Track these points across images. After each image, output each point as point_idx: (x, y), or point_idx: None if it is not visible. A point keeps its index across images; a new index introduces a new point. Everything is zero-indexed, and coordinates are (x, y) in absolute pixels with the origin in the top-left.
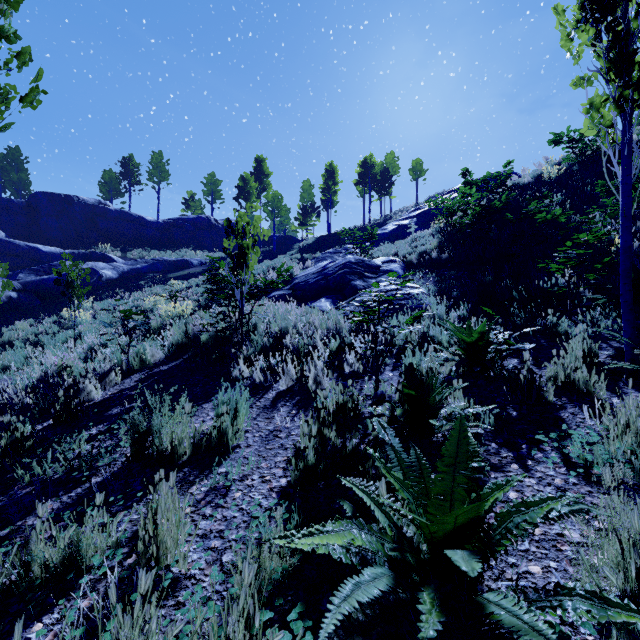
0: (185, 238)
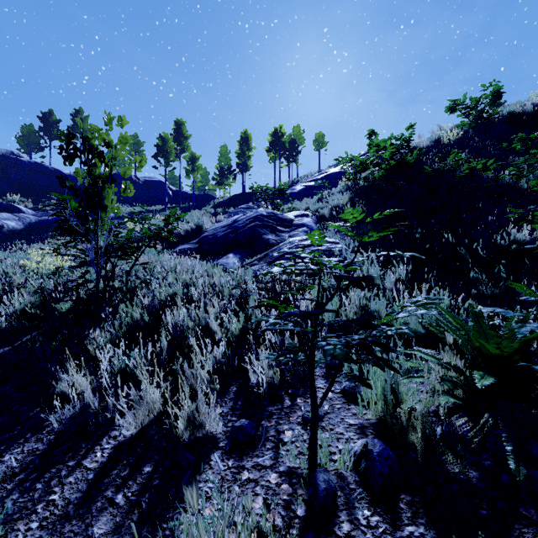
0: None
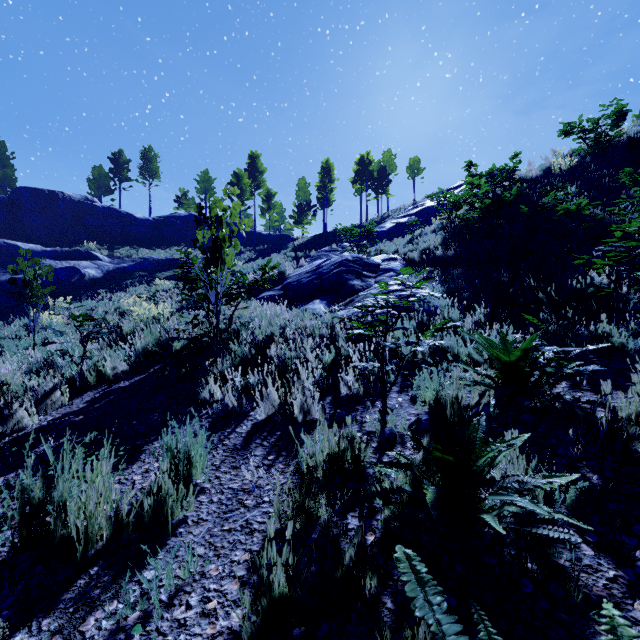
0: (176, 236)
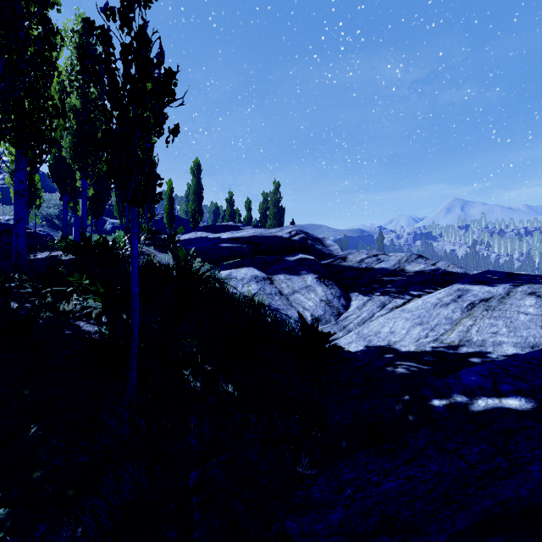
0: None
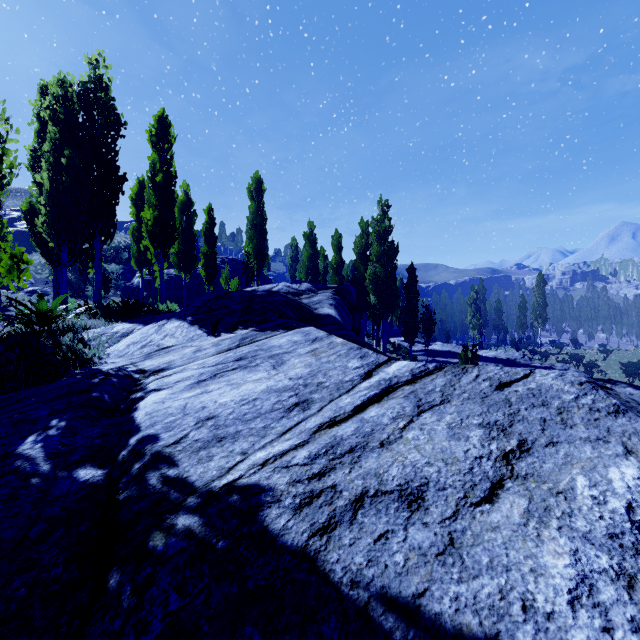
0: None
